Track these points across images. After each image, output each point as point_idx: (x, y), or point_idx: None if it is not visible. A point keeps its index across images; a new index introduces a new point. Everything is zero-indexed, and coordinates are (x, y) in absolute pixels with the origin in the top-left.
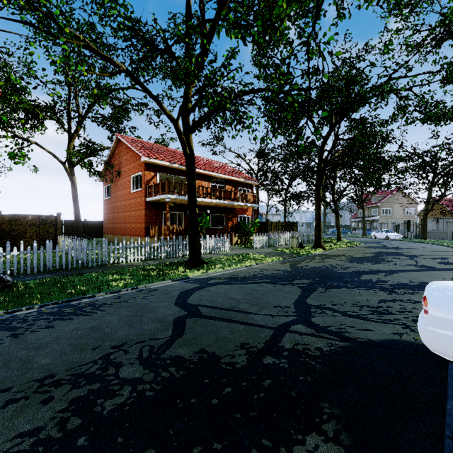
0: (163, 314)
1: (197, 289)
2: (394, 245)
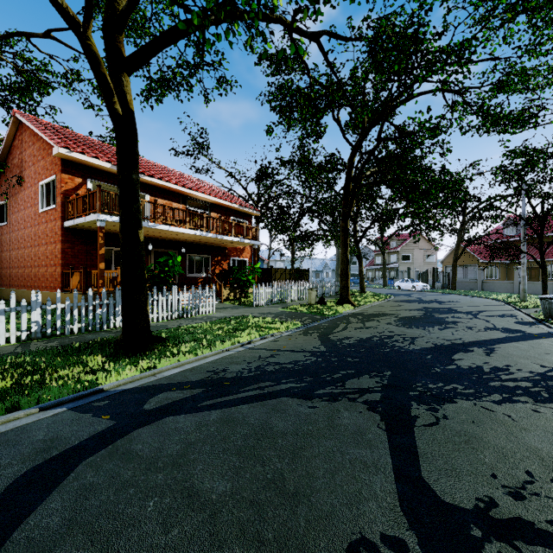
0: None
1: (91, 450)
2: (431, 298)
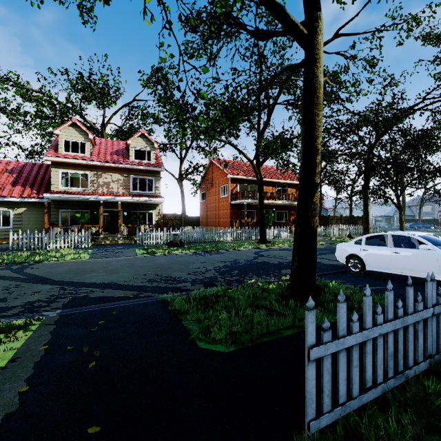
0: (249, 255)
1: (263, 251)
2: None
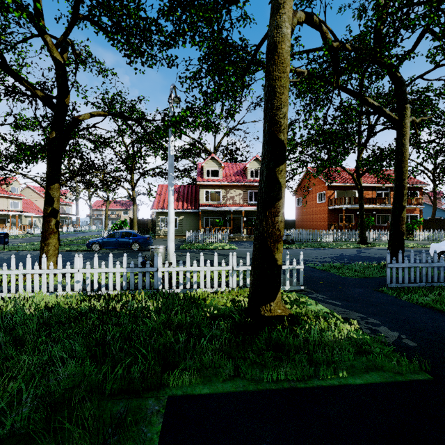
0: (352, 252)
1: (364, 250)
2: None
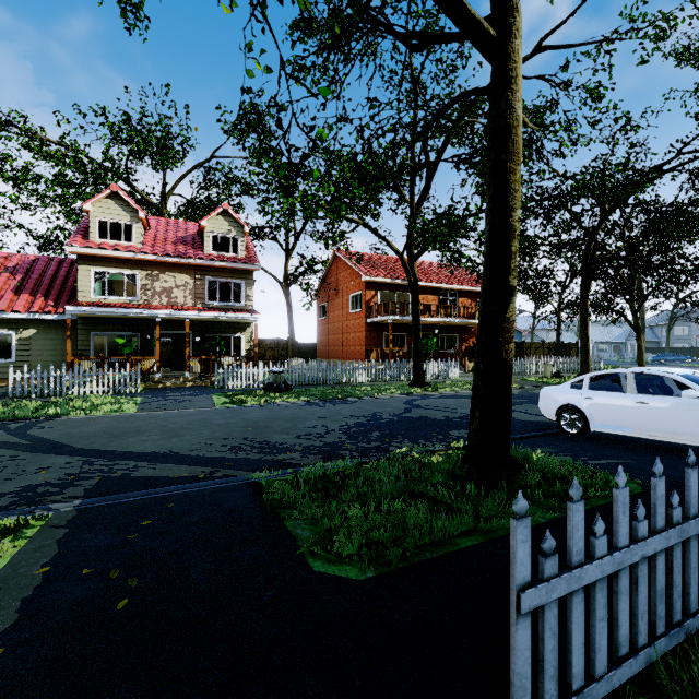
0: (397, 406)
1: (420, 399)
2: None
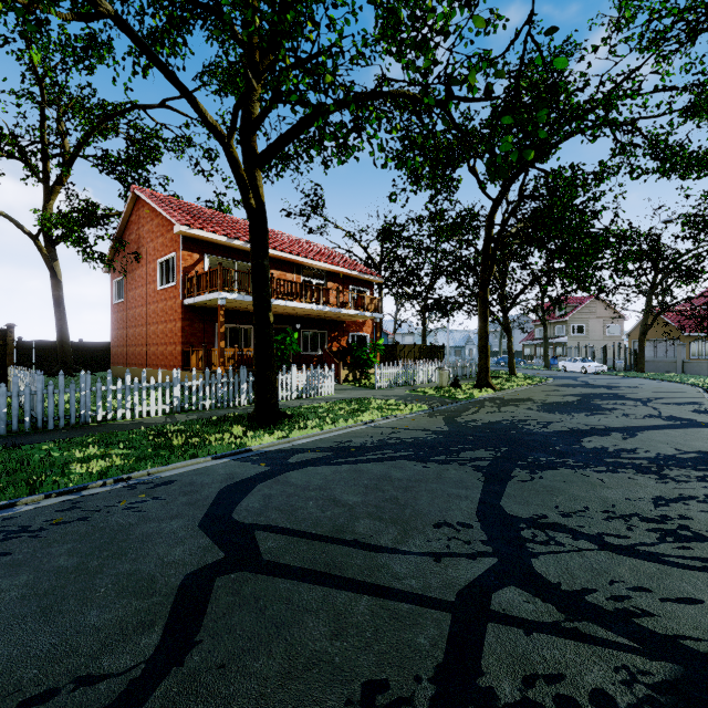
0: (160, 562)
1: (261, 479)
2: (601, 382)
